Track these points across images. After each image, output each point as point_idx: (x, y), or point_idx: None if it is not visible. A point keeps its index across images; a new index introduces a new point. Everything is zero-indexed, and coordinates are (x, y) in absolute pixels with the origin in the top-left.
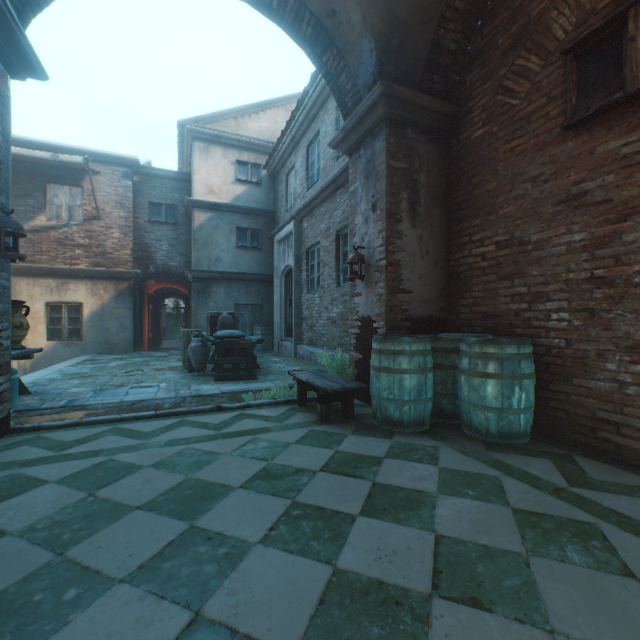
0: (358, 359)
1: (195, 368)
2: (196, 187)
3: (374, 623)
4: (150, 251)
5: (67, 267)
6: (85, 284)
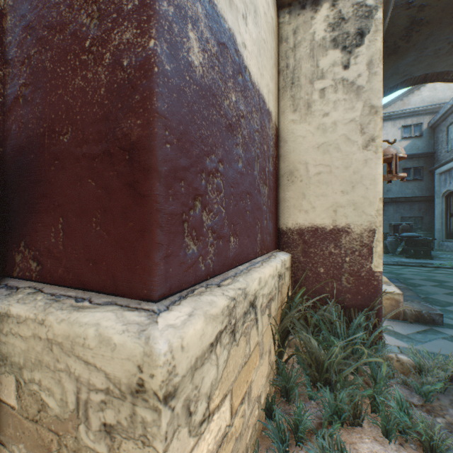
0: None
1: (390, 251)
2: None
3: None
4: None
5: None
6: None
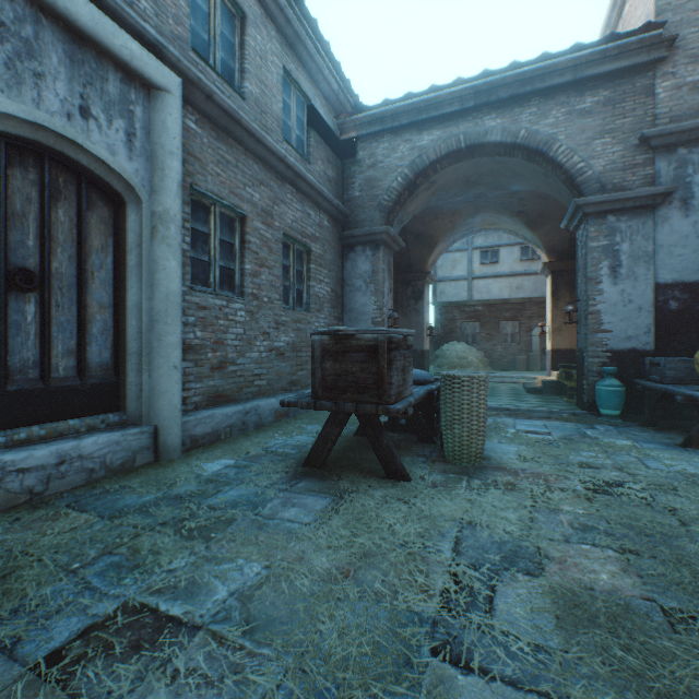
0: None
1: None
2: None
3: None
4: None
5: None
6: None
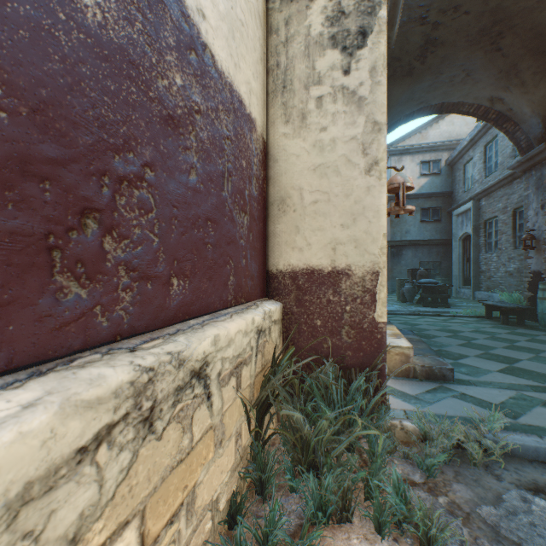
0: (529, 296)
1: (407, 300)
2: None
3: (524, 349)
4: None
5: None
6: None
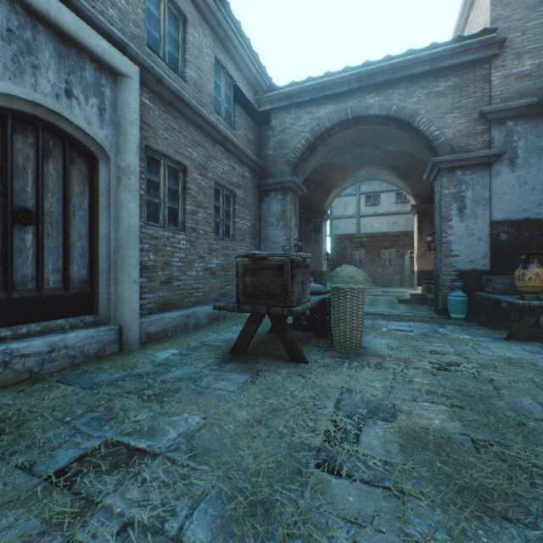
0: None
1: None
2: None
3: None
4: None
5: None
6: None
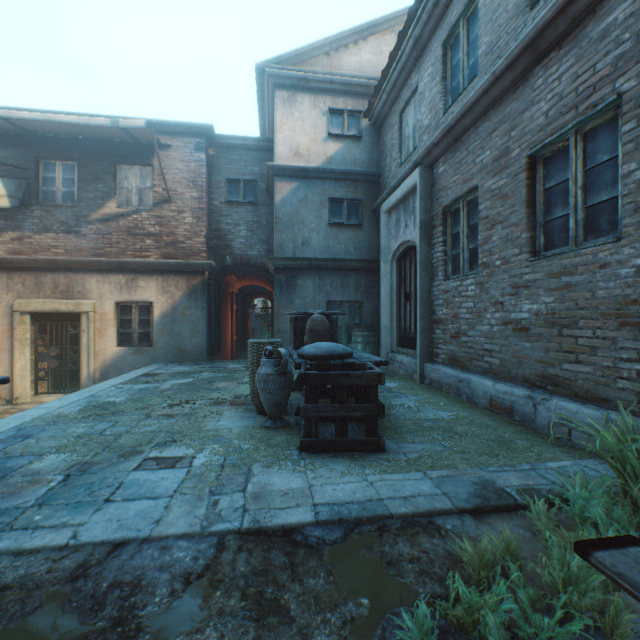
0: None
1: (266, 412)
2: (278, 150)
3: None
4: (226, 238)
5: (135, 260)
6: (155, 280)
